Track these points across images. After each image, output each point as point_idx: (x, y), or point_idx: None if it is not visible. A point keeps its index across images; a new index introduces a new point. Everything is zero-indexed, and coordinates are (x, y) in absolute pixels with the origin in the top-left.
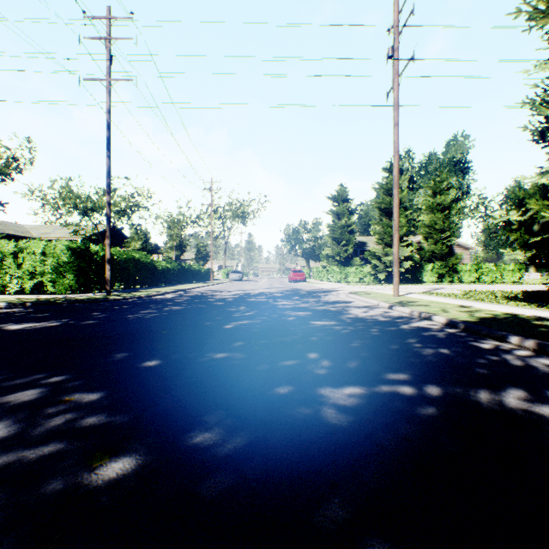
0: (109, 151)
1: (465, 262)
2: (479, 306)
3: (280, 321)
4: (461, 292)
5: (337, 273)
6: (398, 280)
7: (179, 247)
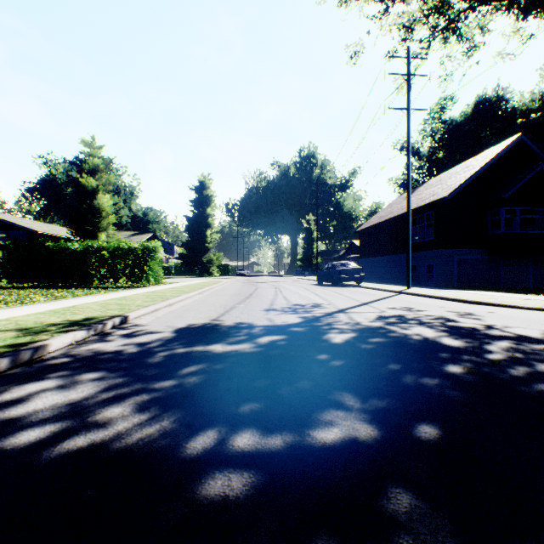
0: None
1: None
2: None
3: None
4: None
5: None
6: None
7: None
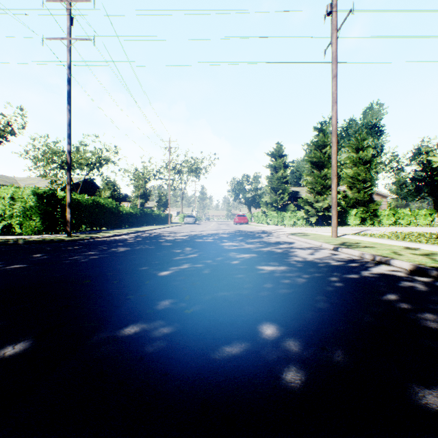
0: (69, 104)
1: (382, 208)
2: (428, 248)
3: (224, 265)
4: (390, 233)
5: (275, 217)
6: (336, 223)
7: (144, 196)
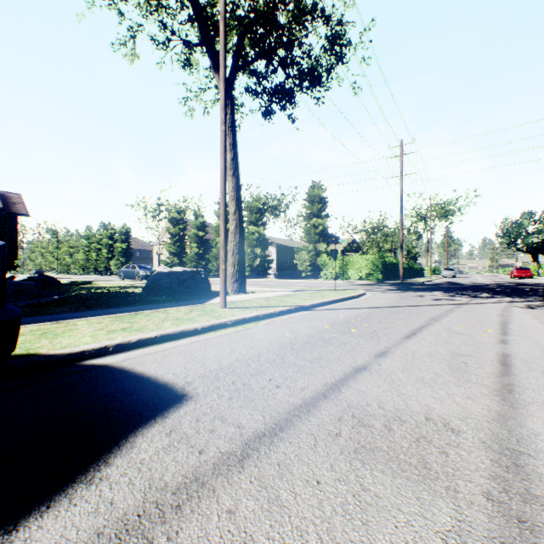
0: (401, 211)
1: None
2: None
3: (520, 289)
4: None
5: None
6: None
7: (391, 249)
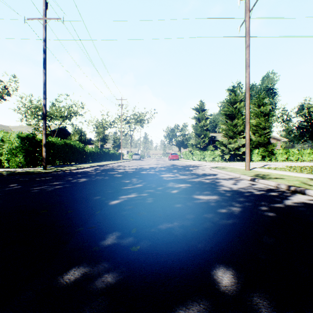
0: (44, 68)
1: (277, 148)
2: None
3: (165, 194)
4: (287, 167)
5: (198, 155)
6: (249, 159)
7: (103, 140)
